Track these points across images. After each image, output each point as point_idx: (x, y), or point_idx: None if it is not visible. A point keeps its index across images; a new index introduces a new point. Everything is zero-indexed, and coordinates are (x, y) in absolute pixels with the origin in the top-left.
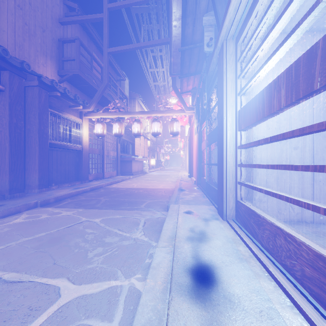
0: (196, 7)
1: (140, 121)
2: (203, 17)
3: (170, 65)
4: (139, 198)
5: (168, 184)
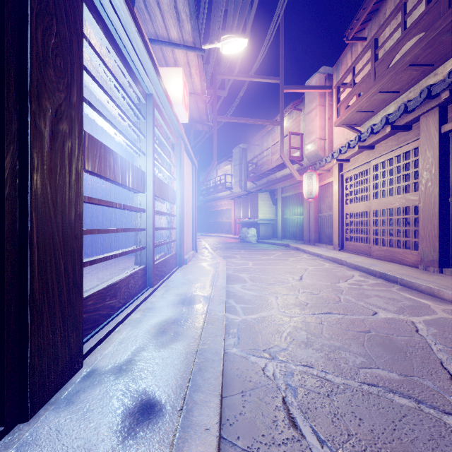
0: None
1: None
2: None
3: None
4: None
5: None
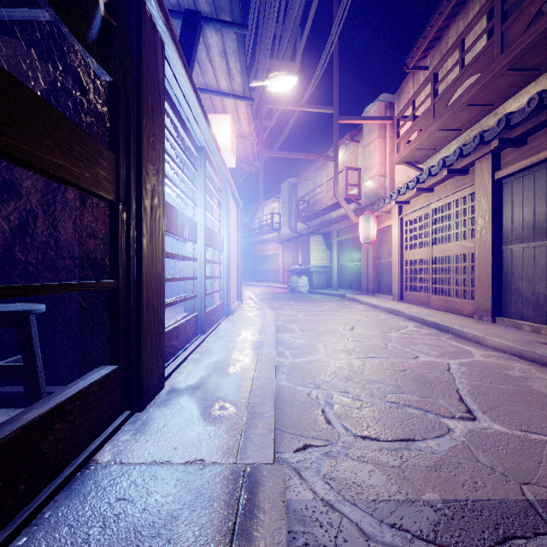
0: None
1: None
2: None
3: None
4: None
5: None
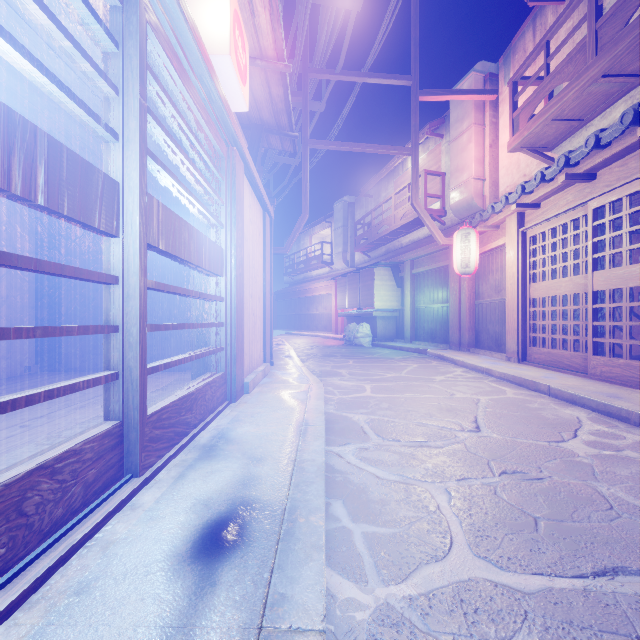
0: None
1: None
2: None
3: None
4: None
5: None
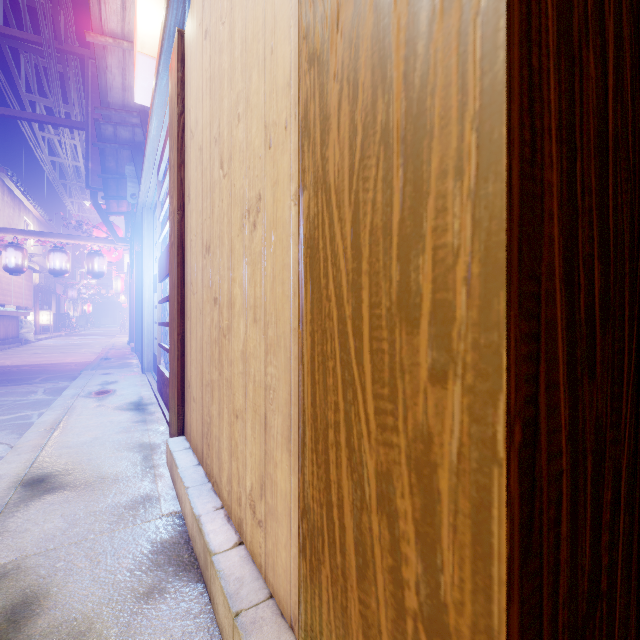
0: (118, 153)
1: (22, 248)
2: (126, 165)
3: (87, 172)
4: (26, 375)
5: (85, 357)
